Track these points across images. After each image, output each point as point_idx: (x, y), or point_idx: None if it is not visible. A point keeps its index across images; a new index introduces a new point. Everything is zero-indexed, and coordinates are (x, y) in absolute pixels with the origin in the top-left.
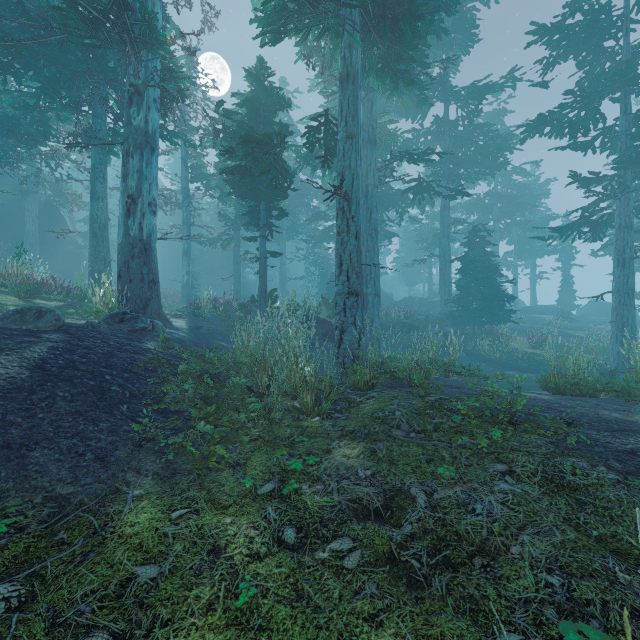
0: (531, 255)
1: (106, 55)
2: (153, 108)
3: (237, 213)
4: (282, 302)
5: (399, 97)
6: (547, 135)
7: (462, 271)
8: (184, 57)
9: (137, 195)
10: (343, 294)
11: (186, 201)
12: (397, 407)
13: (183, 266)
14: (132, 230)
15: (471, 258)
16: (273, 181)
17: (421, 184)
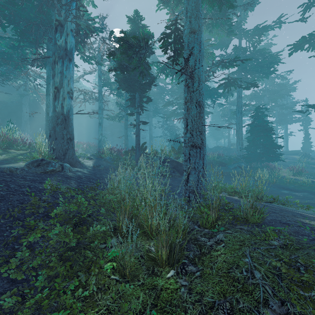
0: (285, 123)
1: (50, 12)
2: (70, 35)
3: (126, 102)
4: (150, 149)
5: (217, 29)
6: (306, 49)
7: (250, 131)
8: (96, 17)
9: (60, 87)
10: (188, 147)
11: (100, 97)
12: (252, 262)
13: (99, 131)
14: (57, 108)
15: (256, 124)
16: (143, 80)
17: (229, 81)
